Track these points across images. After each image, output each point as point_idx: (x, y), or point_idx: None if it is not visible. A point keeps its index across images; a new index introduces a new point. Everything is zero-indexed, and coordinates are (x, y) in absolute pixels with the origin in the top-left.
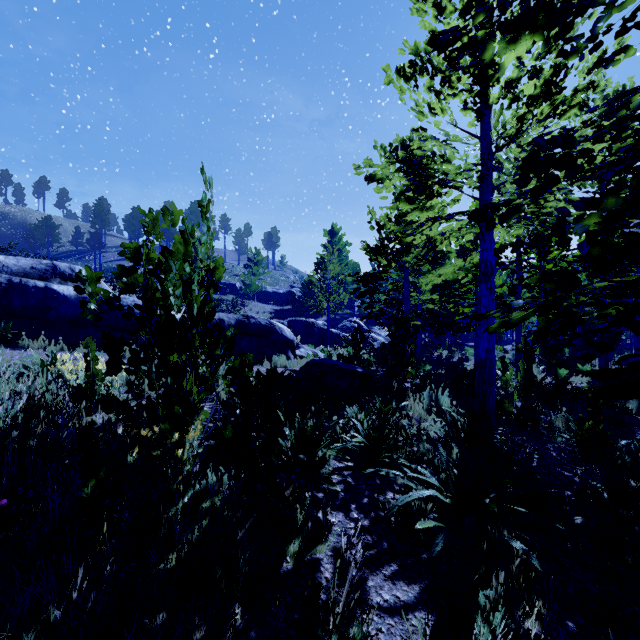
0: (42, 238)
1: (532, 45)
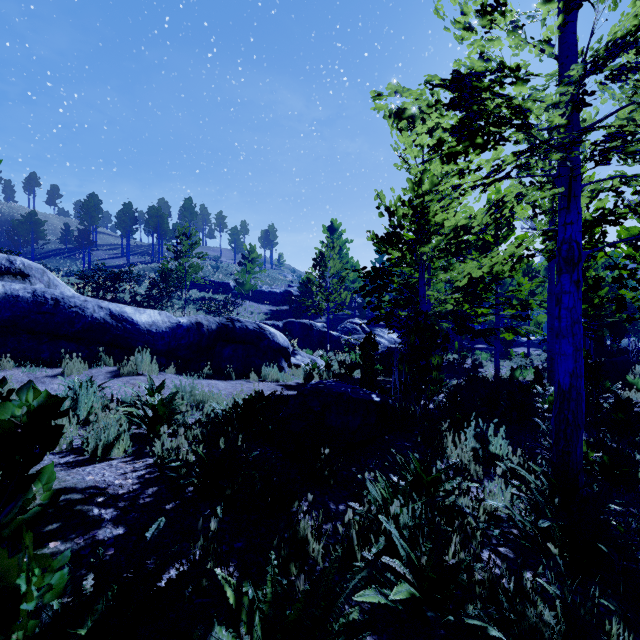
0: (26, 235)
1: None
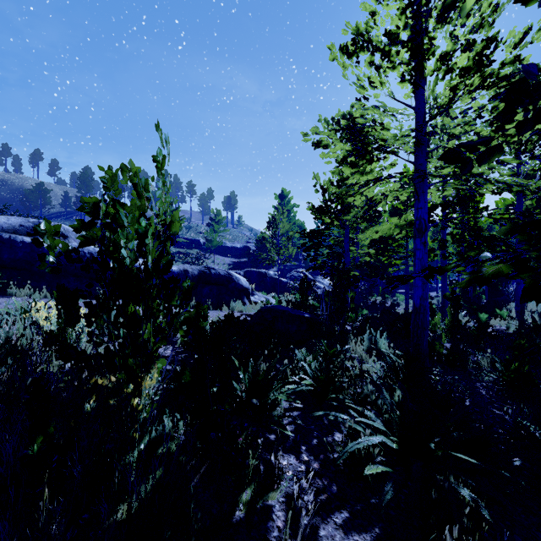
0: (36, 201)
1: (466, 19)
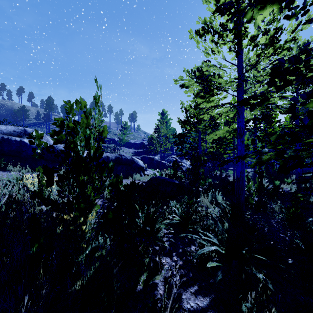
0: (20, 116)
1: (264, 18)
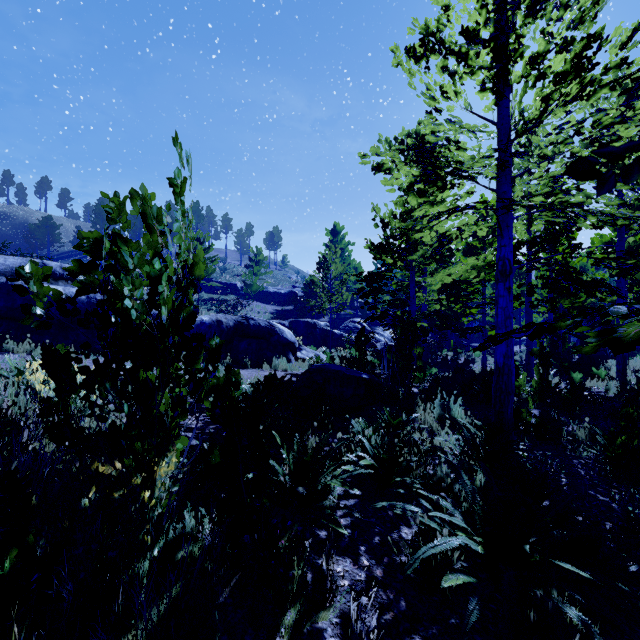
0: (42, 238)
1: (564, 11)
